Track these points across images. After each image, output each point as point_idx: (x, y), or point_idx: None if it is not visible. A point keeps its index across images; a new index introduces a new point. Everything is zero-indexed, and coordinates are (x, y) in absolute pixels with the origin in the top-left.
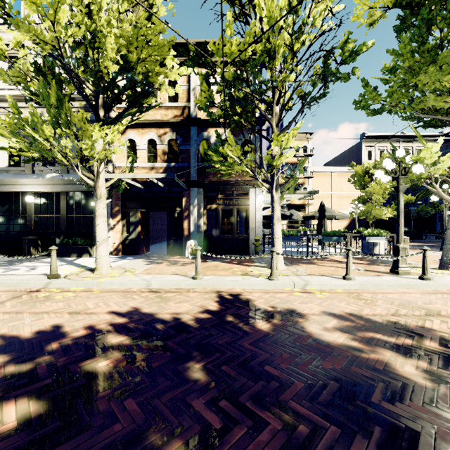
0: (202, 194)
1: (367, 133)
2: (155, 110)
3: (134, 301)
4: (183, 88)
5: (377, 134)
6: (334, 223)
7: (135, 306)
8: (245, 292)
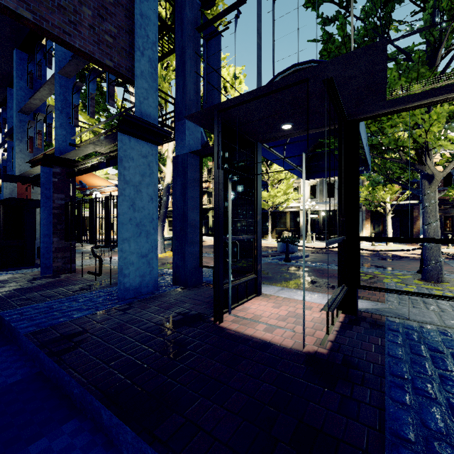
0: None
1: None
2: None
3: None
4: None
5: None
6: None
7: None
8: None
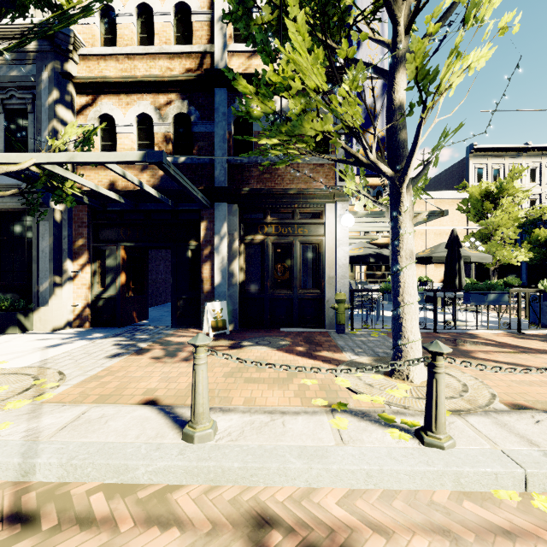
0: (236, 215)
1: (476, 145)
2: (149, 61)
3: None
4: (201, 19)
5: (491, 146)
6: (430, 271)
7: None
8: (362, 534)
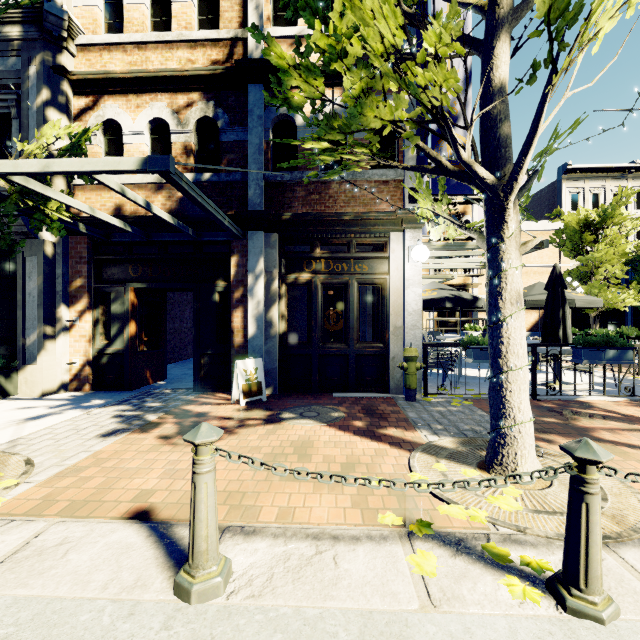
0: (275, 247)
1: (571, 165)
2: (165, 51)
3: None
4: None
5: (589, 166)
6: None
7: None
8: None
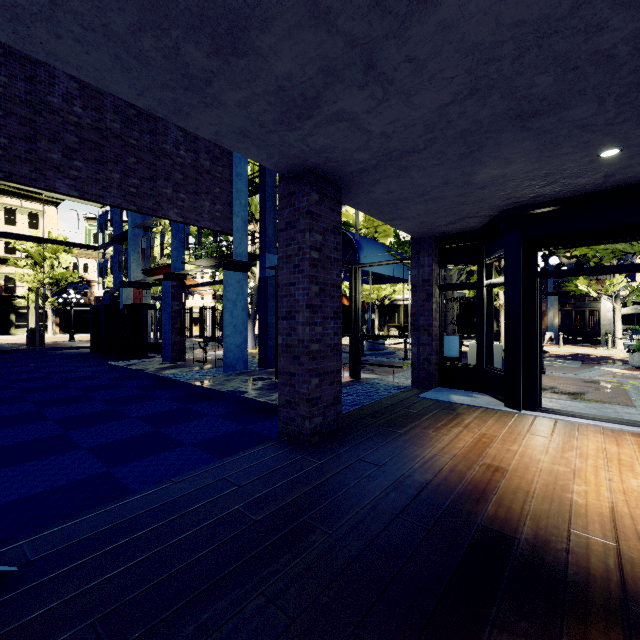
0: (556, 300)
1: None
2: None
3: None
4: None
5: None
6: None
7: None
8: (588, 353)
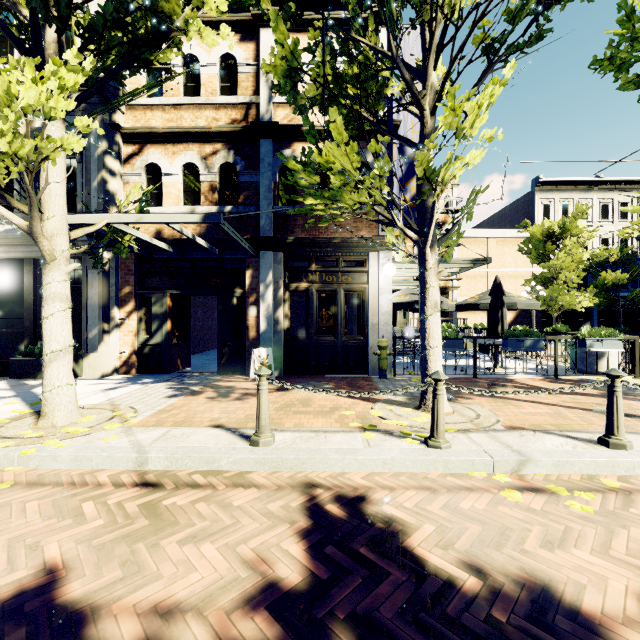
0: (281, 263)
1: (543, 178)
2: (195, 111)
3: (72, 530)
4: (246, 71)
5: (559, 179)
6: None
7: (55, 563)
8: (375, 489)
